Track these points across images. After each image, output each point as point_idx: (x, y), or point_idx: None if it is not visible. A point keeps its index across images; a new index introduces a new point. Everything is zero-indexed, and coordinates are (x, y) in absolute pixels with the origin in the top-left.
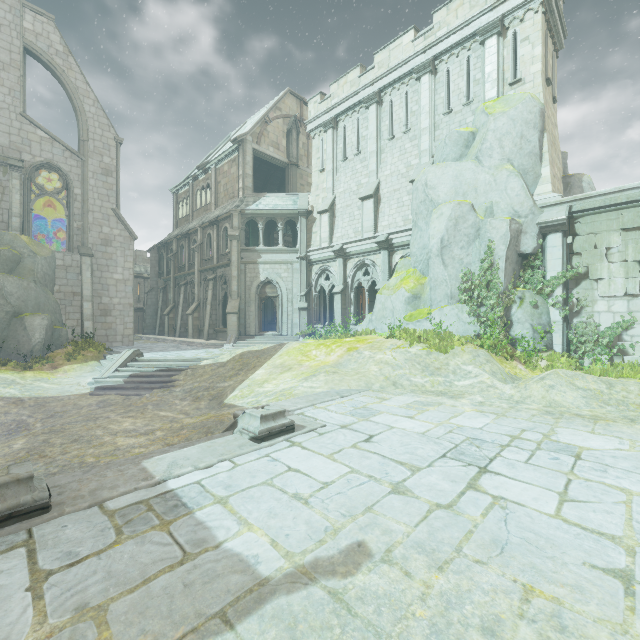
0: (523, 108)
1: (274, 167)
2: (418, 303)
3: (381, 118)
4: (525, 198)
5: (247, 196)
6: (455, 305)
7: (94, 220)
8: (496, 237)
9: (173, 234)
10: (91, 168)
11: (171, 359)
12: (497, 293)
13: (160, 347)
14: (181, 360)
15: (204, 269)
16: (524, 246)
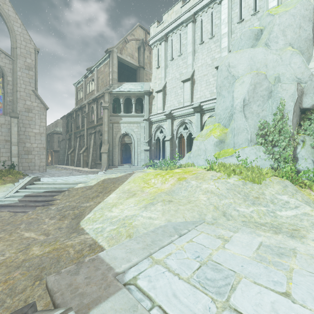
0: (301, 7)
1: (131, 72)
2: (223, 145)
3: (195, 31)
4: (305, 69)
5: (114, 84)
6: (254, 146)
7: (20, 96)
8: (286, 96)
9: (74, 108)
10: (18, 65)
11: (57, 183)
12: (288, 137)
13: (60, 173)
14: (64, 184)
15: (89, 127)
16: (305, 103)
